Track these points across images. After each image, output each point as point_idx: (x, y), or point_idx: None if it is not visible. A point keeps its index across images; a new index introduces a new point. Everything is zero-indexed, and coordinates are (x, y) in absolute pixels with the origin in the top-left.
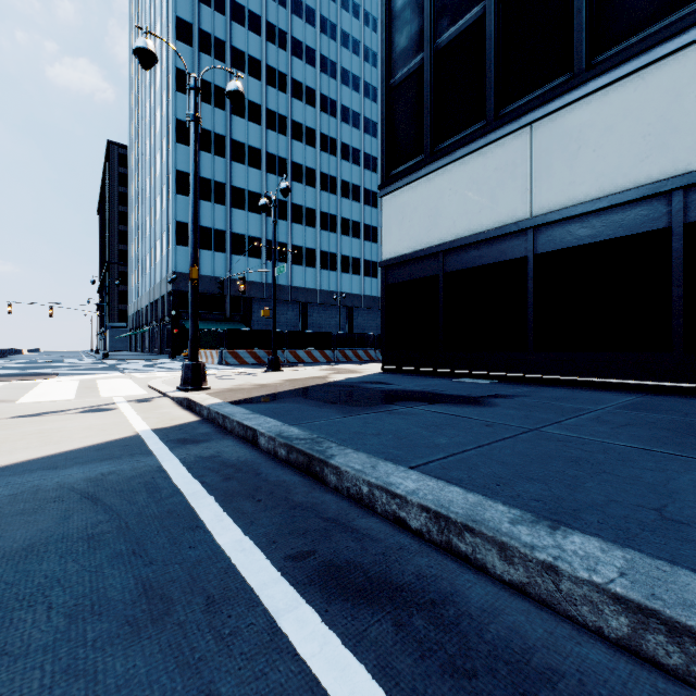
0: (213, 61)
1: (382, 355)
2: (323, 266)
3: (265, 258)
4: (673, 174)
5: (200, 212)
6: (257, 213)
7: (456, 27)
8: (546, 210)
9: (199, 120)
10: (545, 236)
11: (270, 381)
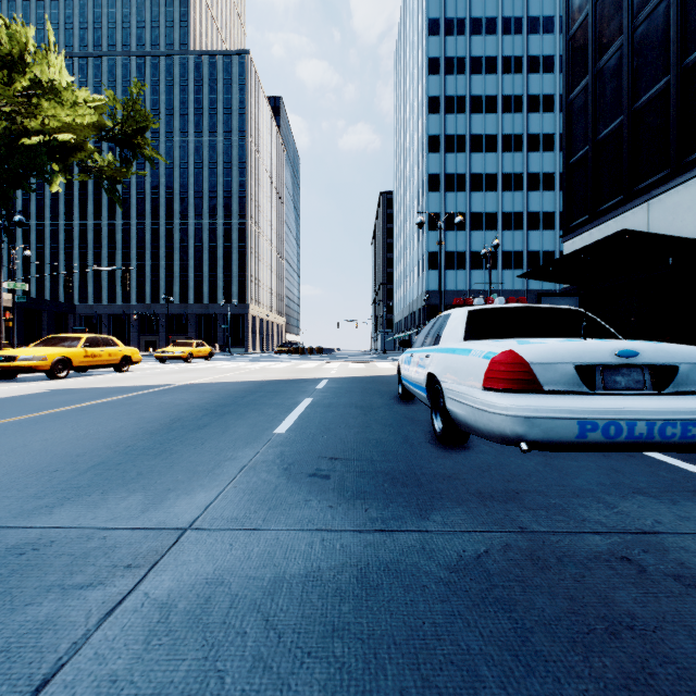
0: (455, 116)
1: None
2: None
3: (501, 268)
4: None
5: (445, 241)
6: (493, 230)
7: (608, 130)
8: None
9: (442, 242)
10: None
11: None
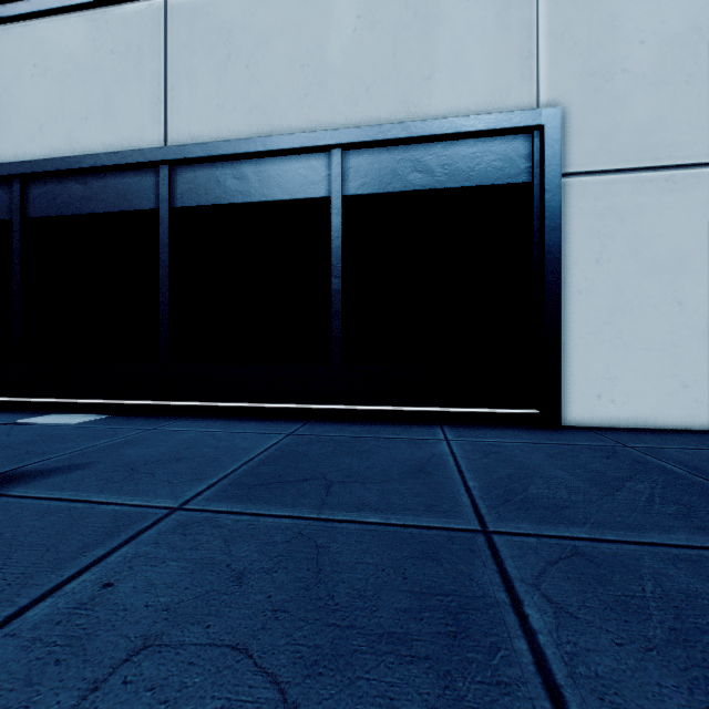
0: None
1: None
2: None
3: None
4: (333, 127)
5: None
6: None
7: None
8: (187, 140)
9: None
10: (186, 181)
11: None
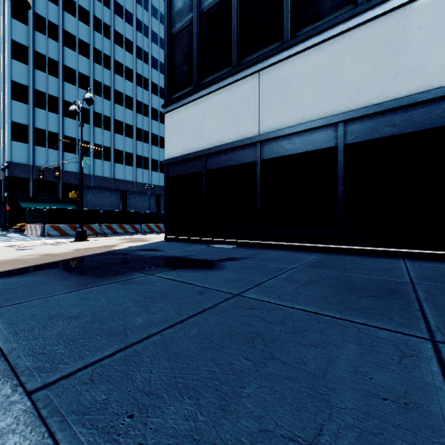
0: (47, 2)
1: (165, 228)
2: (138, 166)
3: (93, 156)
4: (338, 112)
5: (35, 117)
6: (86, 123)
7: None
8: (268, 130)
9: None
10: (267, 148)
11: (62, 250)
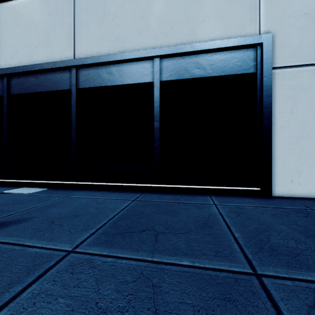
0: None
1: None
2: None
3: None
4: (155, 47)
5: None
6: None
7: None
8: (84, 55)
9: None
10: (84, 75)
11: None
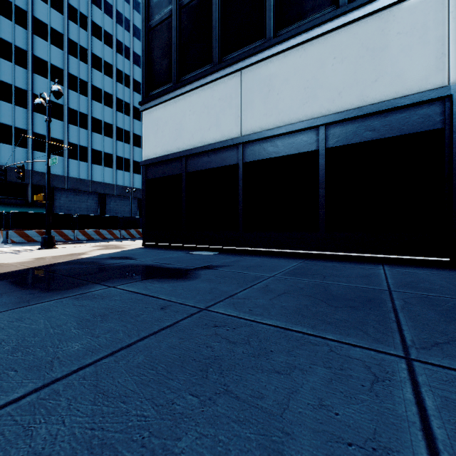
0: None
1: (142, 233)
2: (119, 168)
3: (67, 156)
4: (320, 115)
5: None
6: (59, 120)
7: None
8: (250, 132)
9: None
10: (249, 150)
11: (20, 259)
